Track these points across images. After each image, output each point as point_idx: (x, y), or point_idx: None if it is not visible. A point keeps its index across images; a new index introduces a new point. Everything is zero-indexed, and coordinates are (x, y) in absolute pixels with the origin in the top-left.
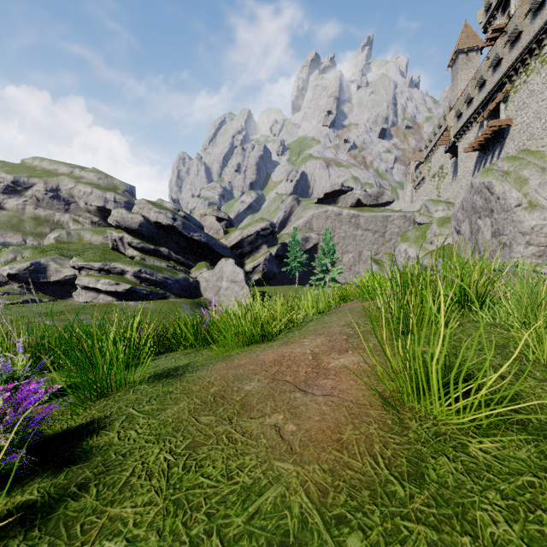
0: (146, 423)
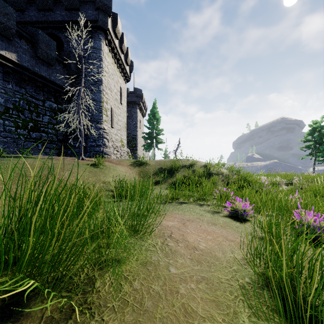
0: (222, 219)
